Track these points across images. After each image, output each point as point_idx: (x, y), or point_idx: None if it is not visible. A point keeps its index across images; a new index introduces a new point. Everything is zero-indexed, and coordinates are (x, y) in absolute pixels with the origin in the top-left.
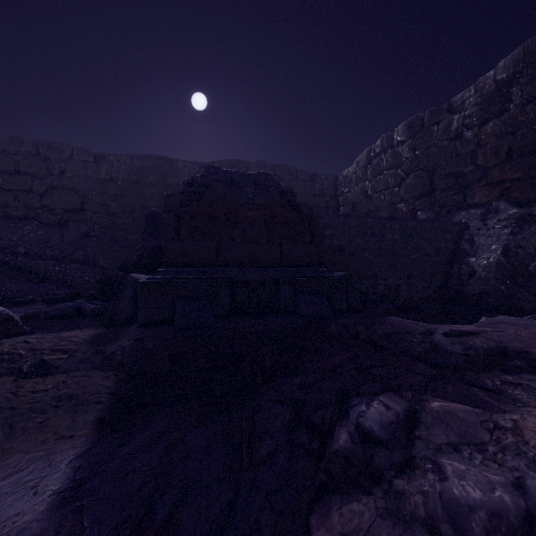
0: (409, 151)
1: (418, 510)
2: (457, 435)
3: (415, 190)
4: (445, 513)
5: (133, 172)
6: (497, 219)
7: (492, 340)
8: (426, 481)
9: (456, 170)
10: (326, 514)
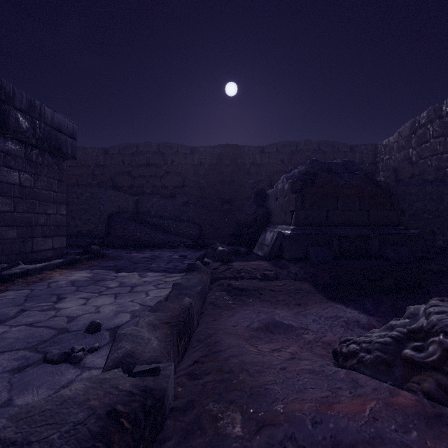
0: None
1: None
2: None
3: None
4: None
5: (215, 158)
6: None
7: None
8: None
9: None
10: None
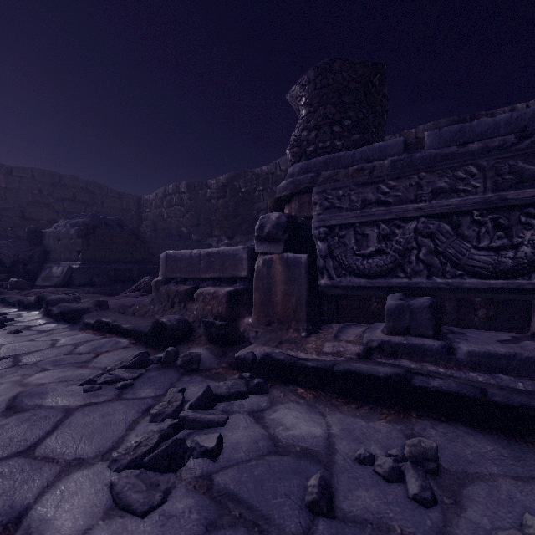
0: (188, 199)
1: None
2: None
3: (191, 222)
4: None
5: None
6: (221, 244)
7: None
8: None
9: (209, 217)
10: None
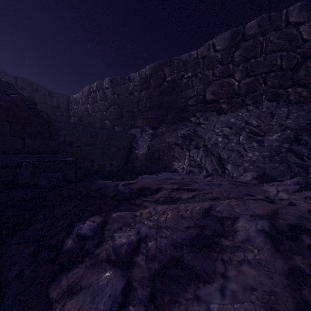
0: (111, 94)
1: (104, 257)
2: (122, 223)
3: (114, 115)
4: (113, 252)
5: None
6: (146, 134)
7: (139, 185)
8: (108, 244)
9: (131, 109)
10: (58, 282)
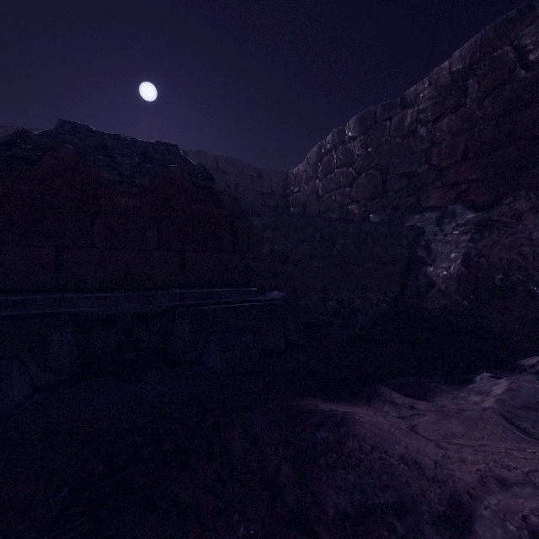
0: (361, 147)
1: None
2: None
3: (368, 190)
4: None
5: None
6: (456, 224)
7: None
8: None
9: (410, 169)
10: None
